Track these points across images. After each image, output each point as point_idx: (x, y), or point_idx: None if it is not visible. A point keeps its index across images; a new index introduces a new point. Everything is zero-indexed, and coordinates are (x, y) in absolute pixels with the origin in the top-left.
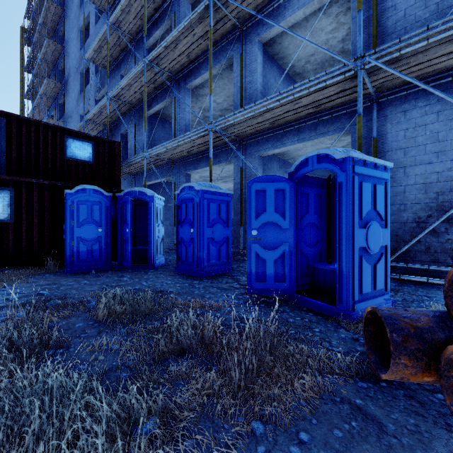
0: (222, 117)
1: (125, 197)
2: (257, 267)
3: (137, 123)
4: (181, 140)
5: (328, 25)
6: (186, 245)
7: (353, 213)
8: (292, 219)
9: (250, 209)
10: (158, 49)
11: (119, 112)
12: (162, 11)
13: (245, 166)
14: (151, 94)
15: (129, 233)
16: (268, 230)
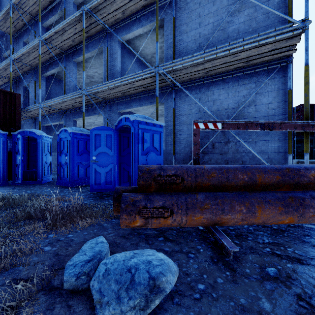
0: (90, 87)
1: (18, 135)
2: (96, 177)
3: (37, 80)
4: (65, 98)
5: (159, 38)
6: (63, 167)
7: (138, 147)
8: (116, 151)
9: (92, 144)
10: (49, 33)
11: (21, 70)
12: (56, 4)
13: (110, 118)
14: (48, 61)
15: (20, 160)
16: (102, 156)
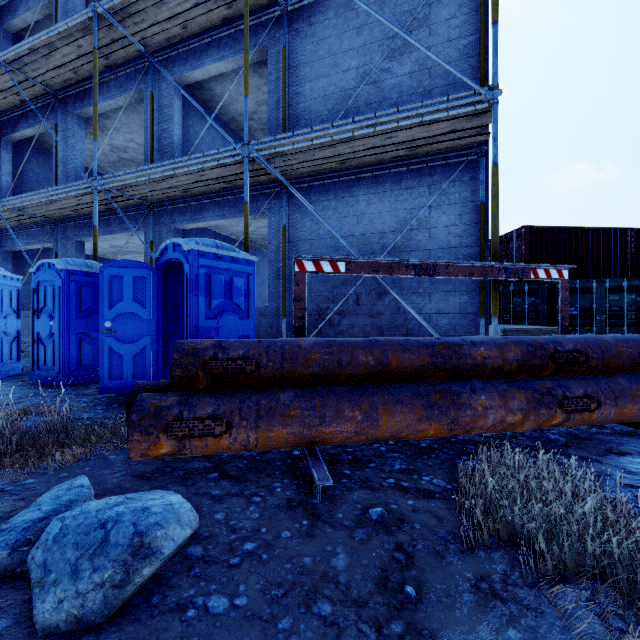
0: (110, 175)
1: None
2: (113, 364)
3: None
4: (55, 194)
5: (263, 85)
6: (45, 343)
7: (199, 304)
8: (156, 310)
9: (104, 297)
10: (17, 49)
11: None
12: None
13: (158, 240)
14: (16, 109)
15: None
16: (127, 321)
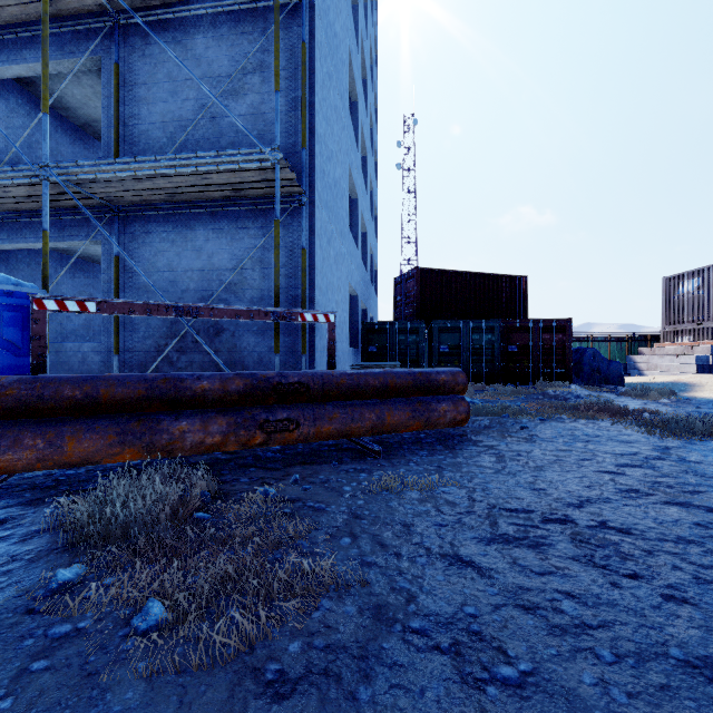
0: None
1: None
2: None
3: None
4: None
5: None
6: None
7: None
8: None
9: None
10: None
11: None
12: None
13: None
14: None
15: None
16: None
